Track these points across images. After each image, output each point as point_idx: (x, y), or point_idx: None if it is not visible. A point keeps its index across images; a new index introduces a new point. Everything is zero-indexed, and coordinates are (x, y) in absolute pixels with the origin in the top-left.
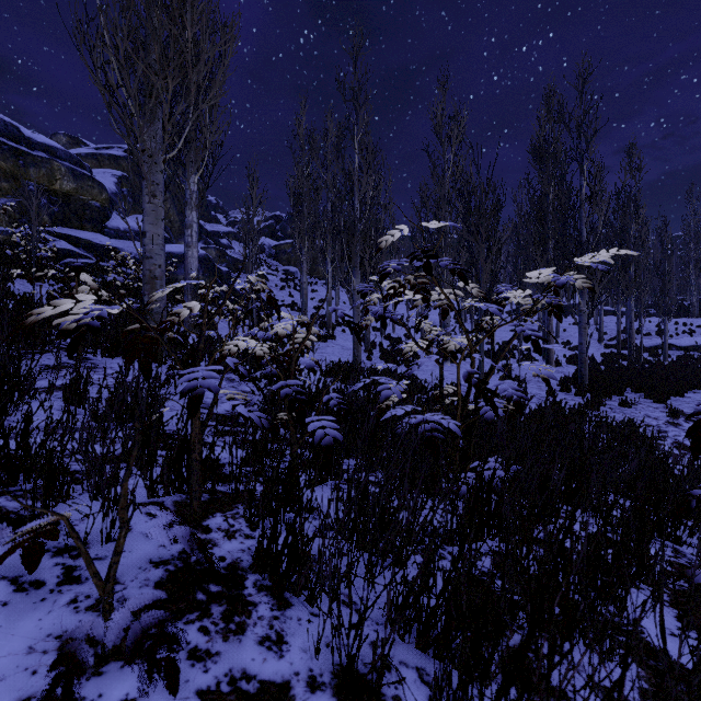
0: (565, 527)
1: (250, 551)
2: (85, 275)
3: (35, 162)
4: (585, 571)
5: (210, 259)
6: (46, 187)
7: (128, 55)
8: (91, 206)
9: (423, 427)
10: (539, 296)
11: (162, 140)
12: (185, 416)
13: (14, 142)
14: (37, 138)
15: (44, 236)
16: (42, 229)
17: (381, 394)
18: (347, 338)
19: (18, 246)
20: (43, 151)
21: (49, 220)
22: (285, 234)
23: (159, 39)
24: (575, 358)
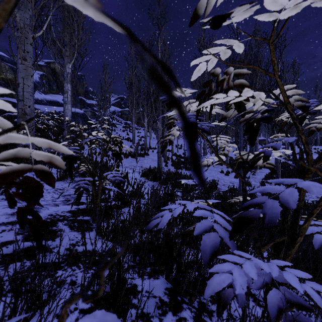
0: None
1: None
2: None
3: None
4: None
5: (86, 115)
6: None
7: None
8: None
9: (275, 302)
10: None
11: (32, 24)
12: None
13: None
14: None
15: None
16: None
17: (203, 244)
18: (155, 155)
19: None
20: None
21: None
22: (125, 106)
23: None
24: None
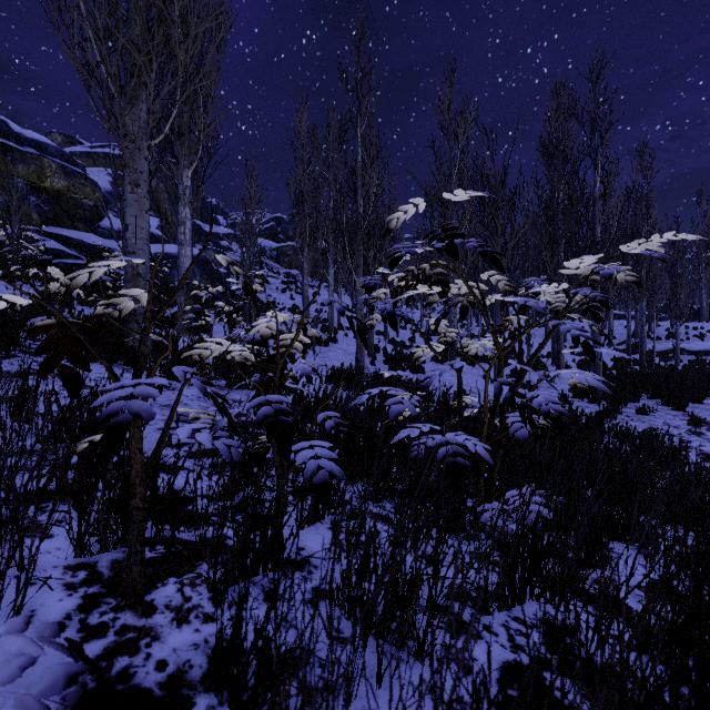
0: (674, 620)
1: (206, 646)
2: (56, 271)
3: (24, 158)
4: (705, 688)
5: (208, 260)
6: (36, 185)
7: (107, 28)
8: (84, 205)
9: (443, 451)
10: (578, 290)
11: (147, 125)
12: (159, 433)
13: (2, 138)
14: (27, 134)
15: (31, 234)
16: (31, 228)
17: (391, 410)
18: (350, 343)
19: (4, 246)
20: (32, 147)
21: (39, 219)
22: (286, 237)
23: (141, 10)
24: (586, 363)
